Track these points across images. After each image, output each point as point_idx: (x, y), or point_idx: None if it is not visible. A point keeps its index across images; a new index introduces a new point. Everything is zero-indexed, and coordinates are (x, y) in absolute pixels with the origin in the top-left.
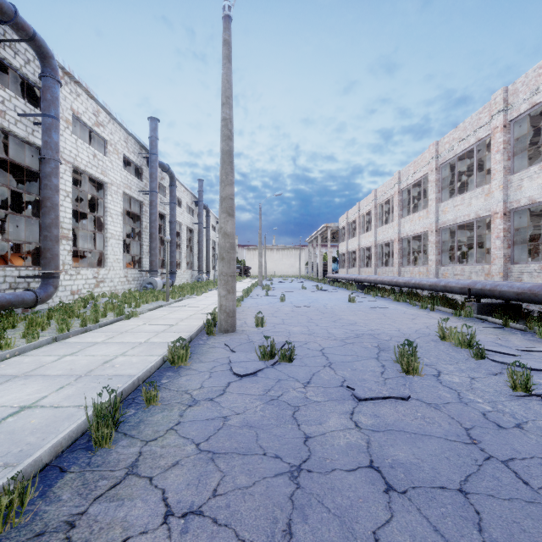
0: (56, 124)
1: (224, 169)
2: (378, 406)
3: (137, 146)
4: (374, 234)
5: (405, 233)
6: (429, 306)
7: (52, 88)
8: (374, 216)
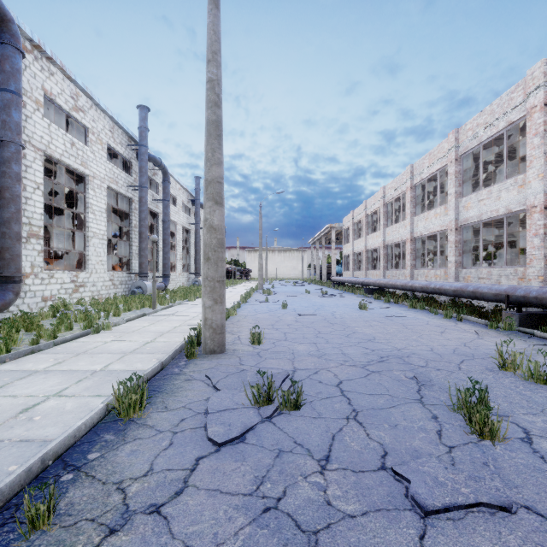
0: (17, 100)
1: (210, 145)
2: (466, 531)
3: (125, 137)
4: (383, 234)
5: (418, 232)
6: (454, 314)
7: (11, 58)
8: (383, 215)
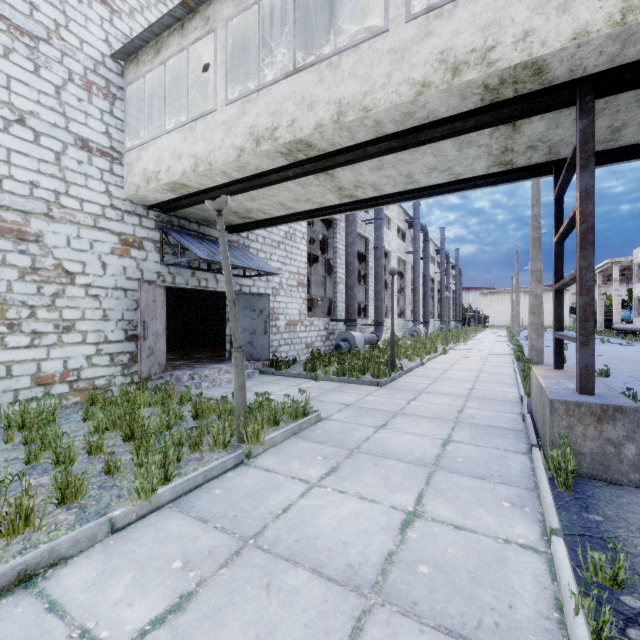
0: (382, 222)
1: (535, 251)
2: None
3: (403, 215)
4: None
5: None
6: None
7: None
8: None
